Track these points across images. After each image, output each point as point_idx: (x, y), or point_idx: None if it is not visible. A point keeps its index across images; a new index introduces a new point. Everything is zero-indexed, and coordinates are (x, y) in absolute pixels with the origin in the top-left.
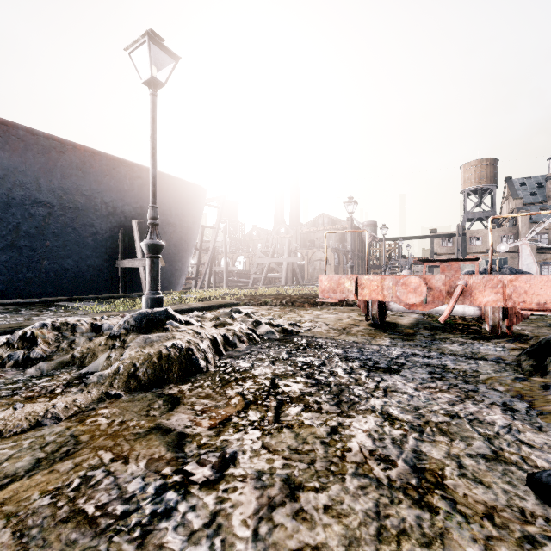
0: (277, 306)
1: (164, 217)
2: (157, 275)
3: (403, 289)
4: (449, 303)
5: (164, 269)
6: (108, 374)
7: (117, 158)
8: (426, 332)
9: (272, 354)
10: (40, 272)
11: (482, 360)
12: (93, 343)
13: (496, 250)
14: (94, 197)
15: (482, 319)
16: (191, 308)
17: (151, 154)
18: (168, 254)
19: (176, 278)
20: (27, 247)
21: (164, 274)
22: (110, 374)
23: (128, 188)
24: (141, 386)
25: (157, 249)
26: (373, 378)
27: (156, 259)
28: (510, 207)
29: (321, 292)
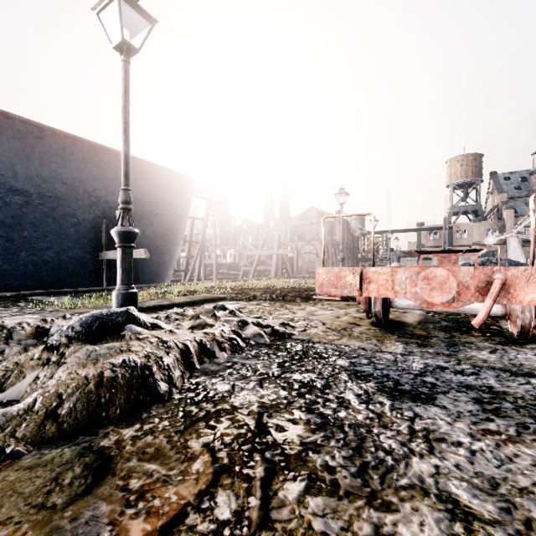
0: (267, 301)
1: (150, 208)
2: (130, 267)
3: (425, 284)
4: (486, 302)
5: (150, 261)
6: (17, 411)
7: (100, 146)
8: (441, 334)
9: (260, 368)
10: (18, 264)
11: (533, 377)
12: (24, 356)
13: (482, 243)
14: (75, 186)
15: (496, 317)
16: (172, 304)
17: (123, 129)
18: (155, 246)
19: (163, 270)
20: (2, 238)
21: (151, 266)
22: (20, 411)
23: (112, 177)
24: (62, 432)
25: (130, 237)
26: (401, 412)
27: (128, 249)
28: (495, 201)
29: (318, 287)
